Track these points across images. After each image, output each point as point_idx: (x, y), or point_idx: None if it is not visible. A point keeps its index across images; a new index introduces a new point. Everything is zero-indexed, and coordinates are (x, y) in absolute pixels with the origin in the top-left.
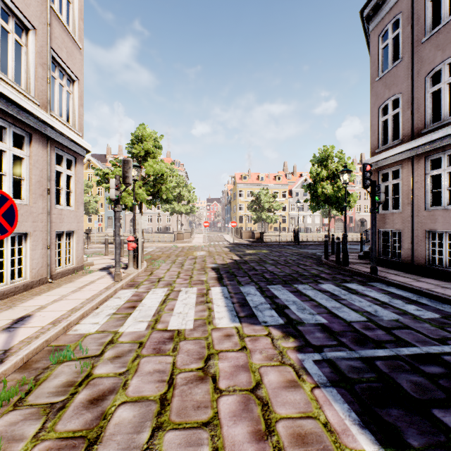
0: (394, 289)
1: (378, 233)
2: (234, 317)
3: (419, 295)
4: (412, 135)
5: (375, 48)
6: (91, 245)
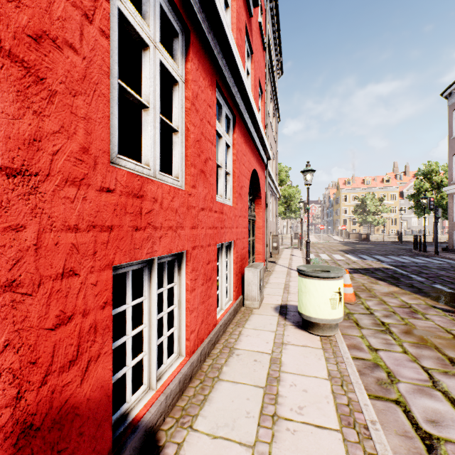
0: (440, 259)
1: (452, 234)
2: (358, 259)
3: (450, 260)
4: None
5: (451, 118)
6: None
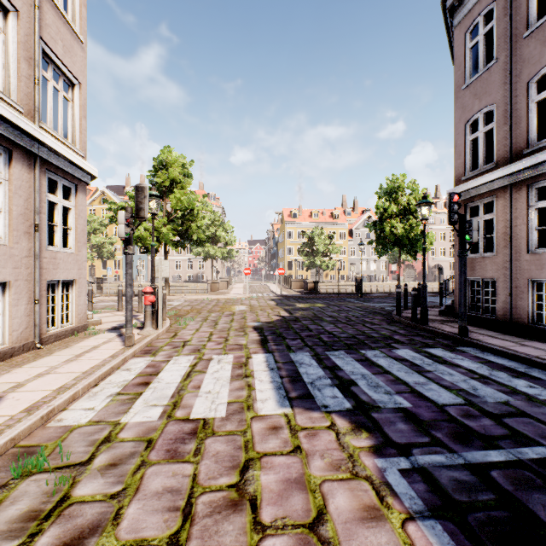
0: (492, 356)
1: None
2: (282, 399)
3: (527, 365)
4: (511, 157)
5: (462, 47)
6: (104, 298)
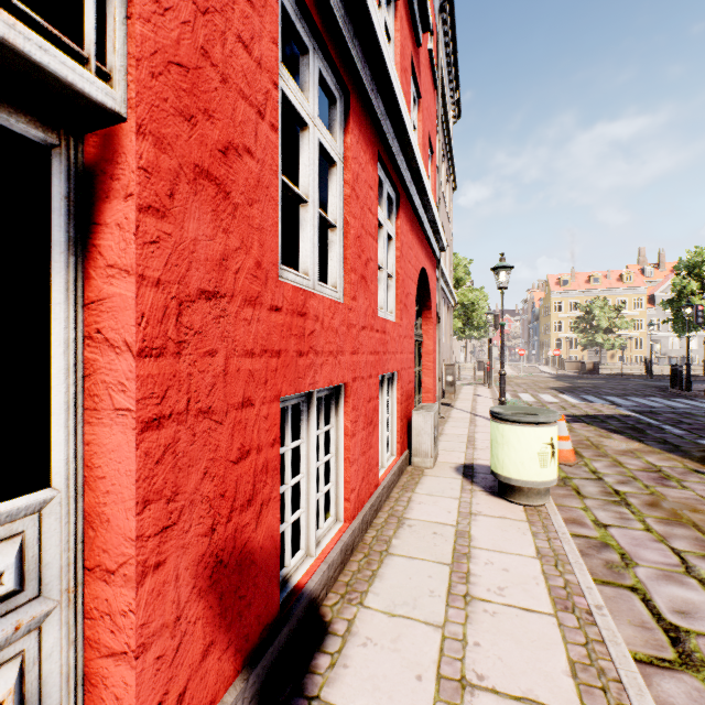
0: None
1: None
2: (580, 401)
3: None
4: None
5: None
6: None
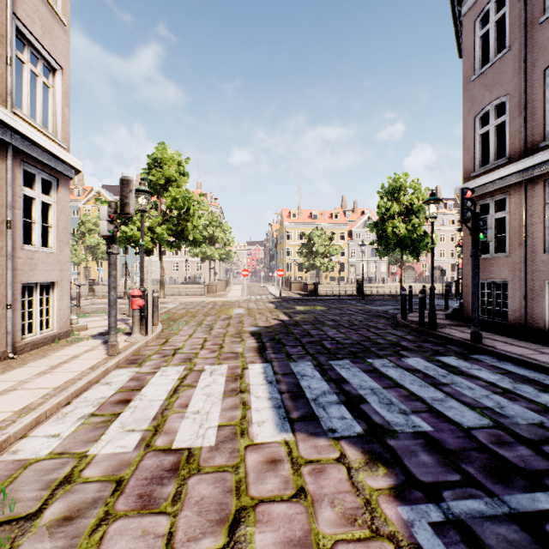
0: (511, 365)
1: None
2: (282, 420)
3: None
4: (525, 151)
5: (471, 37)
6: (95, 300)
